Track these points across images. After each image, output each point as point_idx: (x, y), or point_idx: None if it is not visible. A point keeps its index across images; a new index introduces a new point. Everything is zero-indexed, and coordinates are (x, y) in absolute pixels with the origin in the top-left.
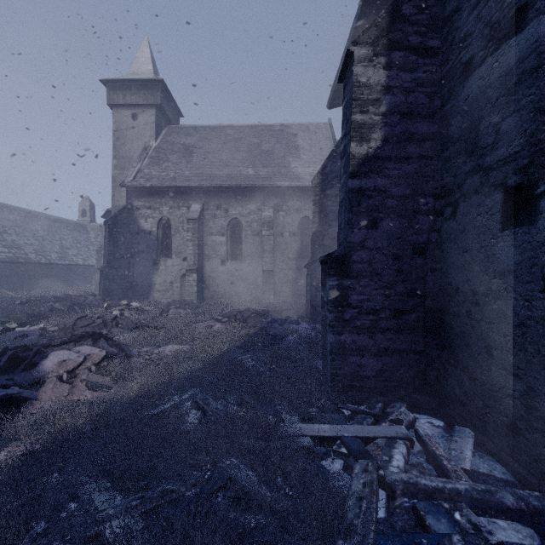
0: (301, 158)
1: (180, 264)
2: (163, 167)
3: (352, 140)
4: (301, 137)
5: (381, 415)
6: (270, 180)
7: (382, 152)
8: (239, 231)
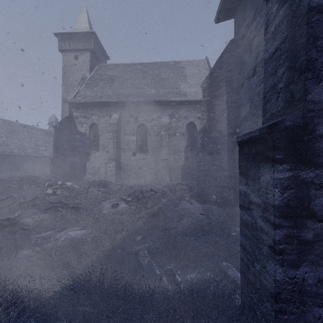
0: (187, 82)
1: (105, 155)
2: (94, 89)
3: None
4: (187, 69)
5: None
6: (166, 96)
7: None
8: (145, 132)
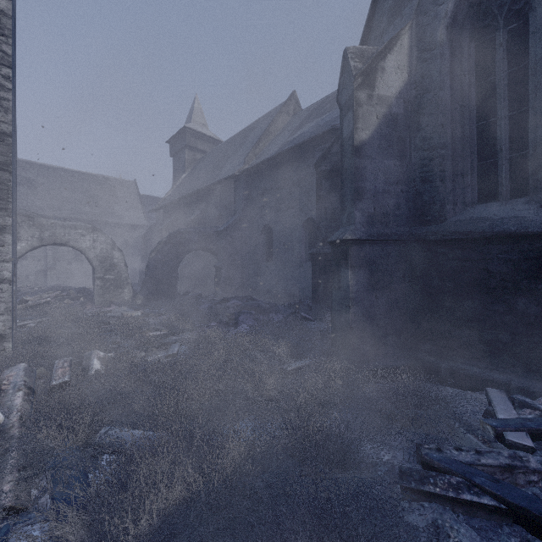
0: (120, 205)
1: (35, 264)
2: None
3: None
4: (118, 189)
5: None
6: (103, 217)
7: None
8: None
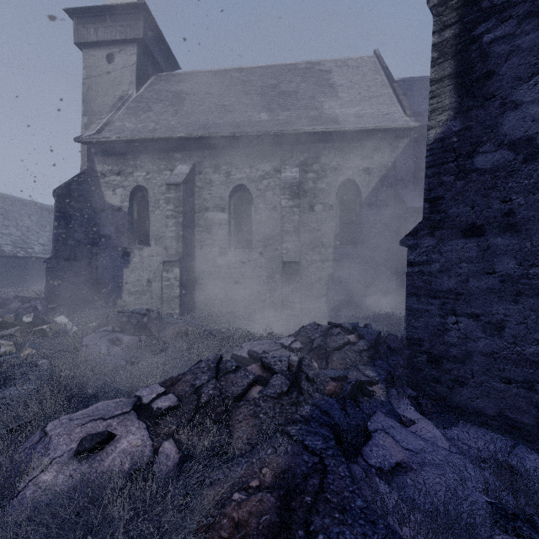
0: (338, 97)
1: (162, 254)
2: (142, 118)
3: None
4: (336, 73)
5: None
6: (293, 125)
7: None
8: (247, 204)
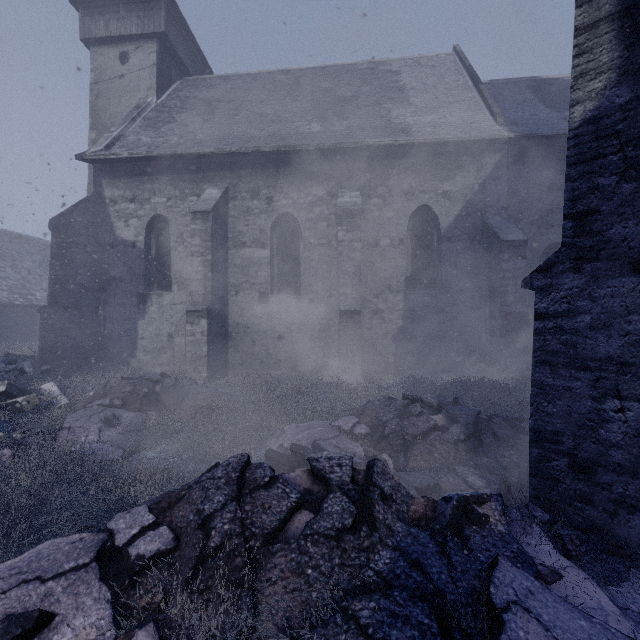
0: (410, 103)
1: (186, 301)
2: (162, 130)
3: None
4: (406, 74)
5: None
6: (353, 137)
7: None
8: (294, 239)
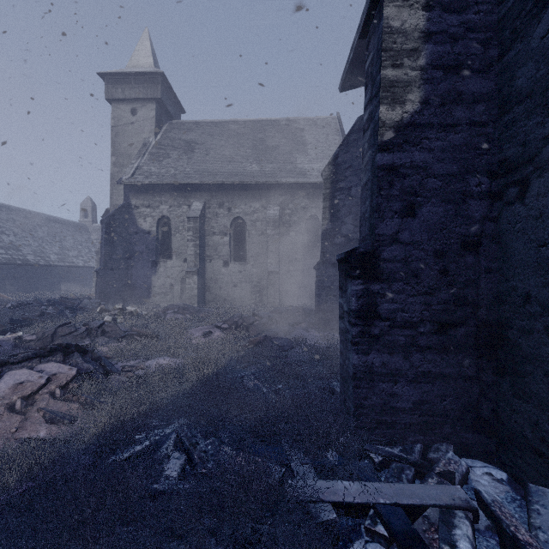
0: (308, 154)
1: (181, 265)
2: (163, 163)
3: (381, 103)
4: (307, 132)
5: (424, 463)
6: (275, 176)
7: (421, 117)
8: (243, 230)
